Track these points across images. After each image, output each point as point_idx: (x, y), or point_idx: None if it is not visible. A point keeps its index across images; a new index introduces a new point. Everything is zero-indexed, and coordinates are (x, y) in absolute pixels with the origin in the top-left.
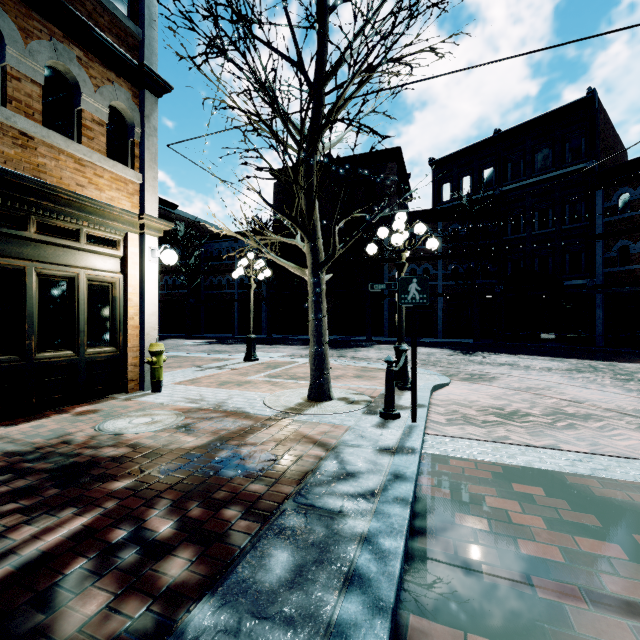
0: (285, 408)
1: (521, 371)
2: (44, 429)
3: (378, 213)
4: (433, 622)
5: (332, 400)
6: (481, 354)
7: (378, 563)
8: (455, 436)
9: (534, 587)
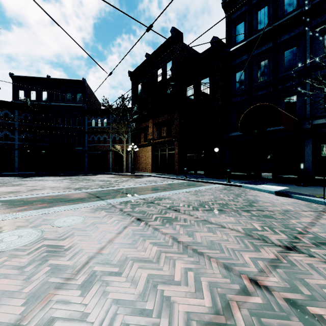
0: None
1: (41, 181)
2: None
3: None
4: None
5: None
6: (32, 177)
7: None
8: None
9: None
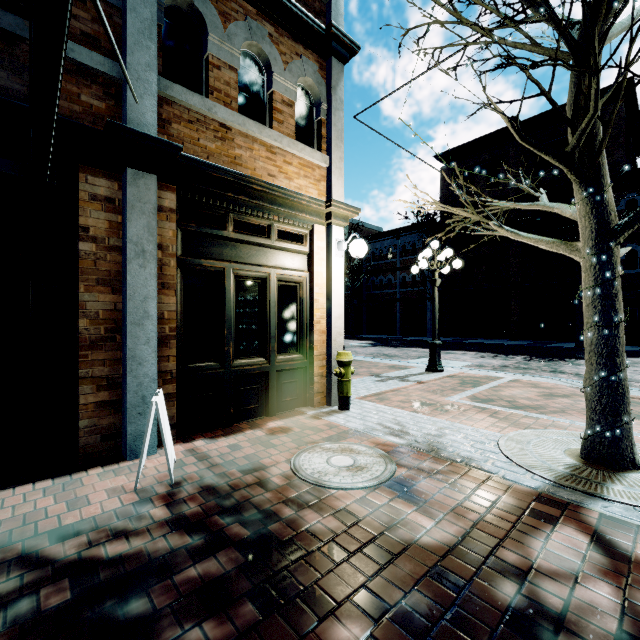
0: (554, 474)
1: None
2: (240, 452)
3: None
4: None
5: (639, 469)
6: None
7: None
8: None
9: None
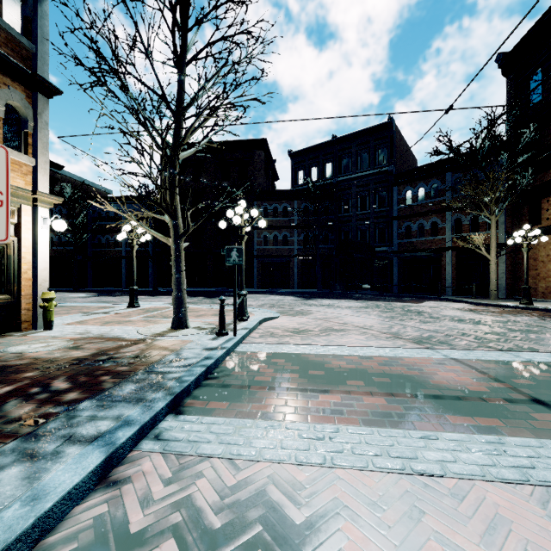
0: (152, 334)
1: (331, 309)
2: None
3: (217, 205)
4: (198, 400)
5: (188, 328)
6: (316, 299)
7: (178, 384)
8: (258, 343)
9: (250, 388)
